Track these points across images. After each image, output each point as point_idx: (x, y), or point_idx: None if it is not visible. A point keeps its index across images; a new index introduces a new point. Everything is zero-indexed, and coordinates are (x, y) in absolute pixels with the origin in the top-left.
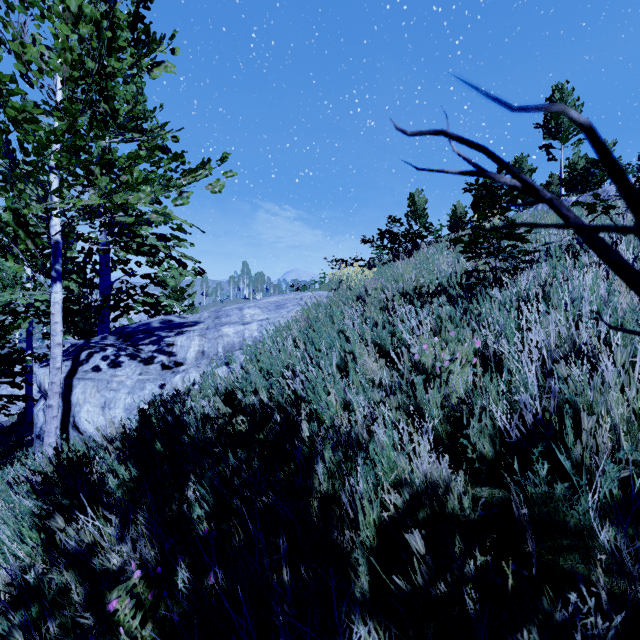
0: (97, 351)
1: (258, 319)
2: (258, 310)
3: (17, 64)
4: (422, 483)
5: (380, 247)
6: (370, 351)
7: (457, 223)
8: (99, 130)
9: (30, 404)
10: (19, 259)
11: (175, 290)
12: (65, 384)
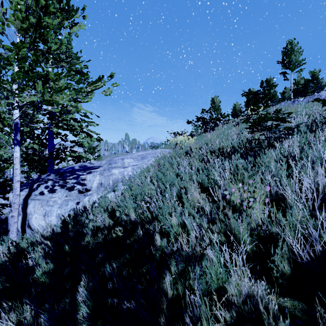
0: (43, 183)
1: (132, 165)
2: (132, 160)
3: None
4: (243, 300)
5: (196, 125)
6: (195, 186)
7: (236, 113)
8: (36, 57)
9: None
10: None
11: (90, 148)
12: (24, 202)
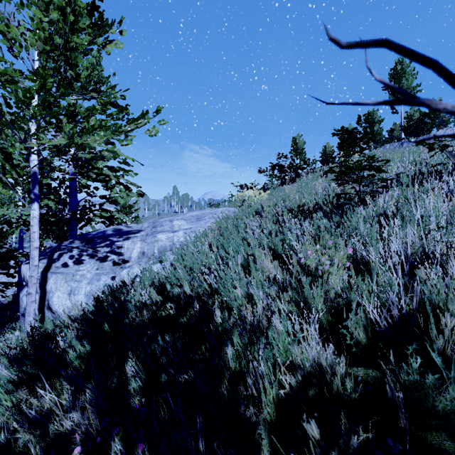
0: (66, 252)
1: (184, 228)
2: (184, 221)
3: (3, 40)
4: (311, 366)
5: (272, 176)
6: (266, 254)
7: (326, 158)
8: (64, 89)
9: (21, 288)
10: (6, 185)
11: (125, 206)
12: (42, 277)
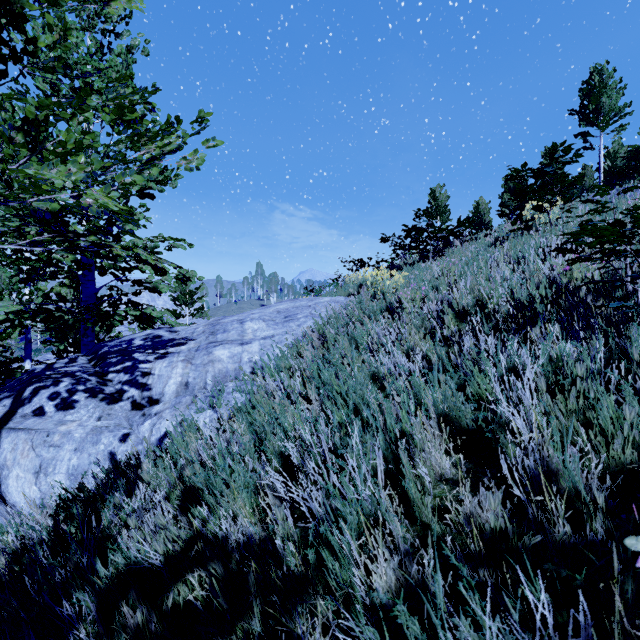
0: (46, 385)
1: (261, 336)
2: (262, 323)
3: None
4: None
5: (402, 246)
6: (432, 424)
7: (480, 220)
8: None
9: None
10: None
11: (184, 293)
12: None
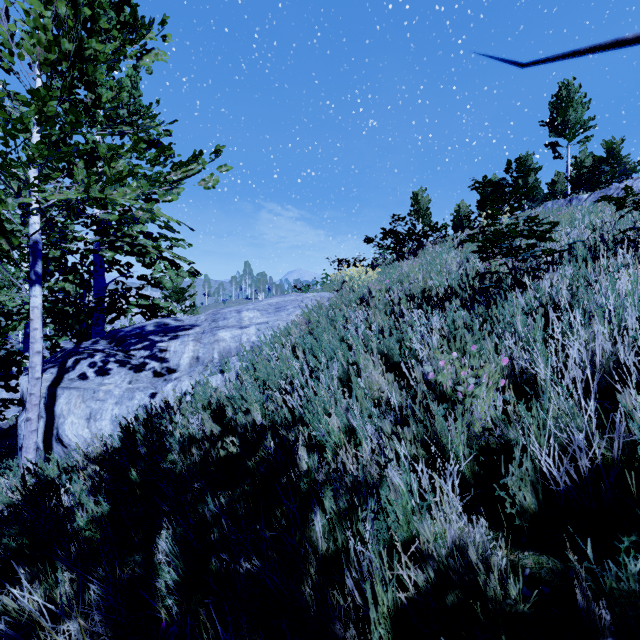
0: (85, 357)
1: (257, 322)
2: (257, 313)
3: None
4: (450, 552)
5: (383, 247)
6: (376, 362)
7: (461, 222)
8: (74, 117)
9: None
10: None
11: (175, 291)
12: (48, 394)
